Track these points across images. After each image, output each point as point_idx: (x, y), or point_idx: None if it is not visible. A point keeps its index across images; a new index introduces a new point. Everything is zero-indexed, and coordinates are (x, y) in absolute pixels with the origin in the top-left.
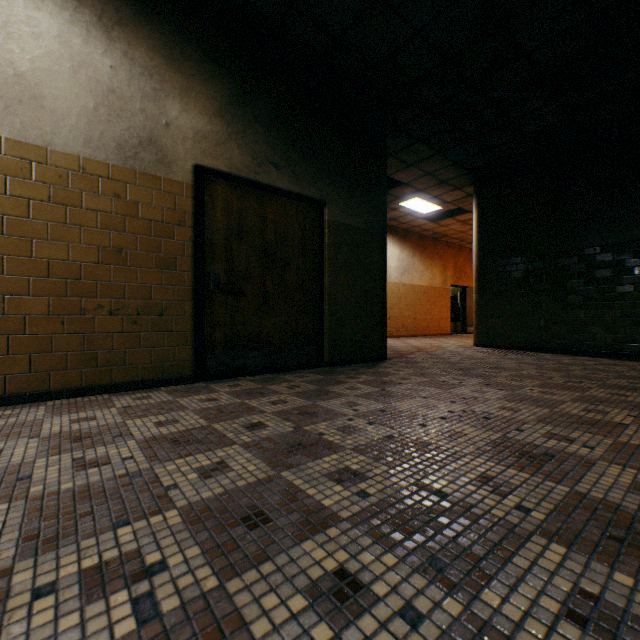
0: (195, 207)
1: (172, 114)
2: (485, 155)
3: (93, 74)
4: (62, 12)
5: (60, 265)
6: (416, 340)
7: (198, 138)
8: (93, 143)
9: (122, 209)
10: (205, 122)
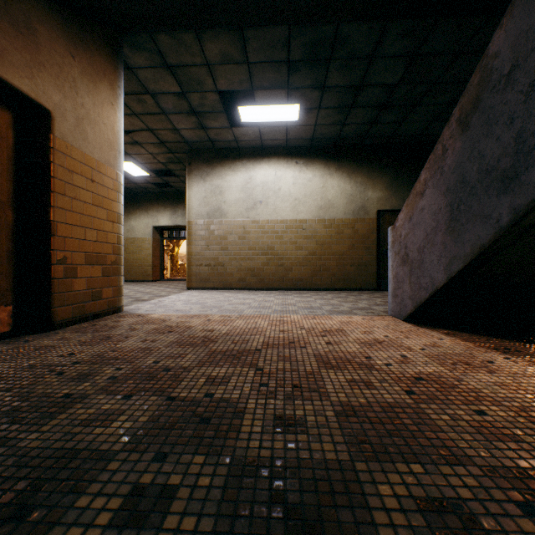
0: (377, 226)
1: (369, 195)
2: None
3: (346, 192)
4: (338, 178)
5: (338, 252)
6: None
7: (378, 200)
8: (346, 213)
9: (353, 232)
10: (381, 193)
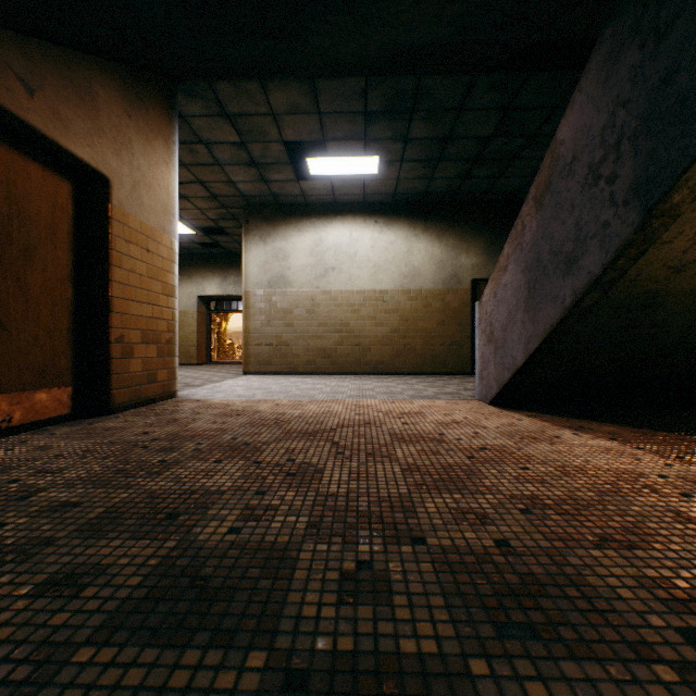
0: (471, 298)
1: (462, 261)
2: None
3: (435, 258)
4: (426, 240)
5: (425, 329)
6: None
7: (473, 267)
8: (435, 283)
9: (444, 305)
10: (476, 259)
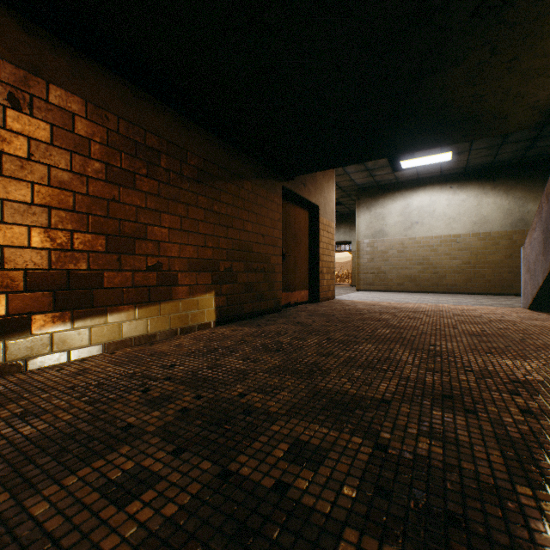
0: None
1: (529, 208)
2: None
3: (502, 208)
4: (493, 196)
5: (493, 261)
6: None
7: None
8: (502, 226)
9: (511, 243)
10: None
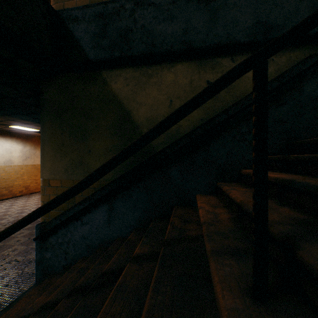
0: None
1: None
2: (39, 119)
3: None
4: None
5: None
6: (26, 200)
7: None
8: None
9: None
10: None
